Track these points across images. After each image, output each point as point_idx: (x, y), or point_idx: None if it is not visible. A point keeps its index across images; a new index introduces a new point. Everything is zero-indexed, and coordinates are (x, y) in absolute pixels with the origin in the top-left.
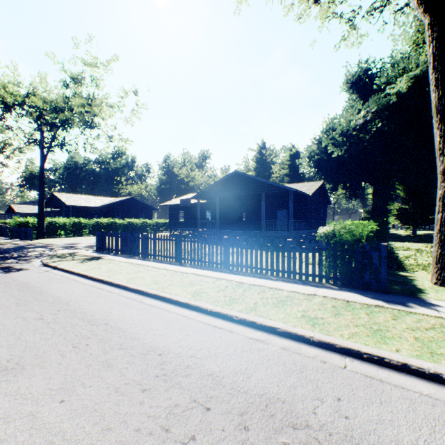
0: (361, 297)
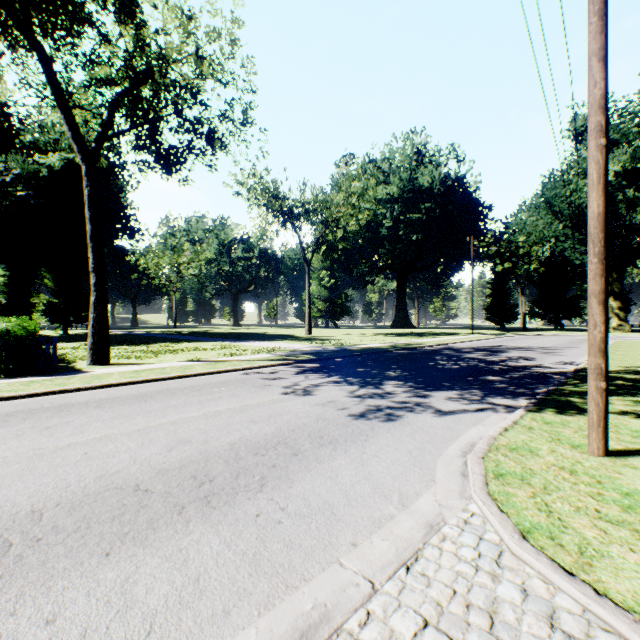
0: (41, 377)
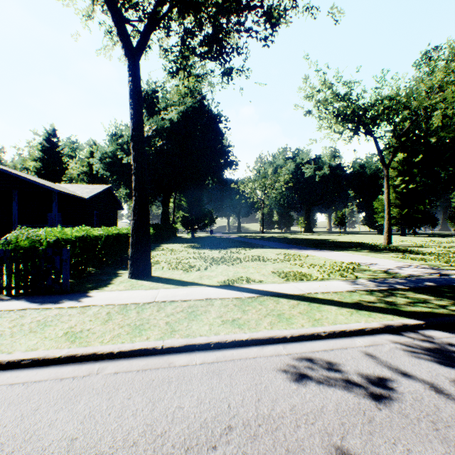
0: (21, 303)
